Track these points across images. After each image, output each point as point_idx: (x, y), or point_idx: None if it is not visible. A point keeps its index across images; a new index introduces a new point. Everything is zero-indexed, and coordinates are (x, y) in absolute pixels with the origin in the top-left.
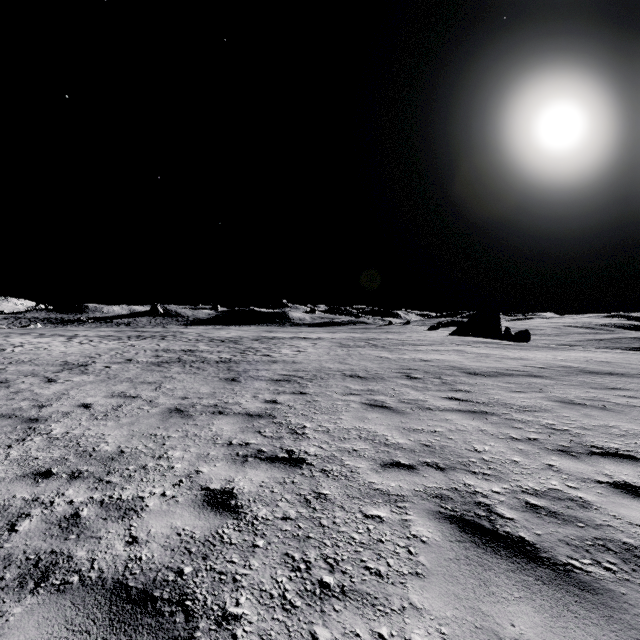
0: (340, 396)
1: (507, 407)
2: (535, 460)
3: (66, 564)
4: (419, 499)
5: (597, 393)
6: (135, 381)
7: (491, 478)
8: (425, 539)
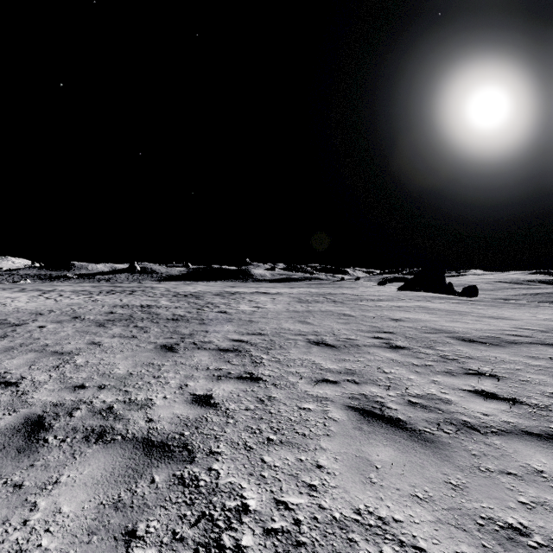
0: (309, 386)
1: None
2: None
3: None
4: None
5: None
6: (47, 350)
7: None
8: None
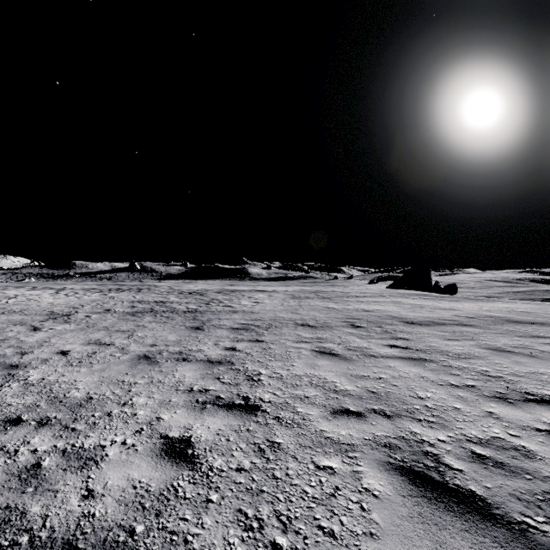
0: (292, 344)
1: (444, 354)
2: (475, 407)
3: (18, 521)
4: (369, 448)
5: (523, 341)
6: (111, 329)
7: (436, 426)
8: (377, 493)
